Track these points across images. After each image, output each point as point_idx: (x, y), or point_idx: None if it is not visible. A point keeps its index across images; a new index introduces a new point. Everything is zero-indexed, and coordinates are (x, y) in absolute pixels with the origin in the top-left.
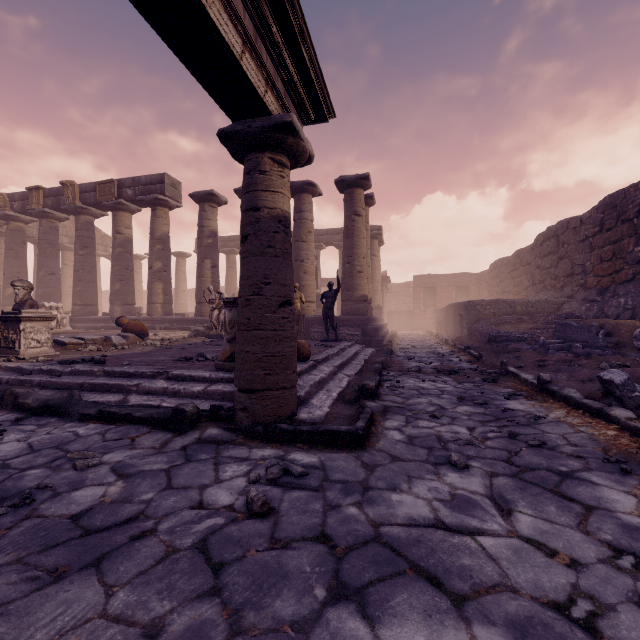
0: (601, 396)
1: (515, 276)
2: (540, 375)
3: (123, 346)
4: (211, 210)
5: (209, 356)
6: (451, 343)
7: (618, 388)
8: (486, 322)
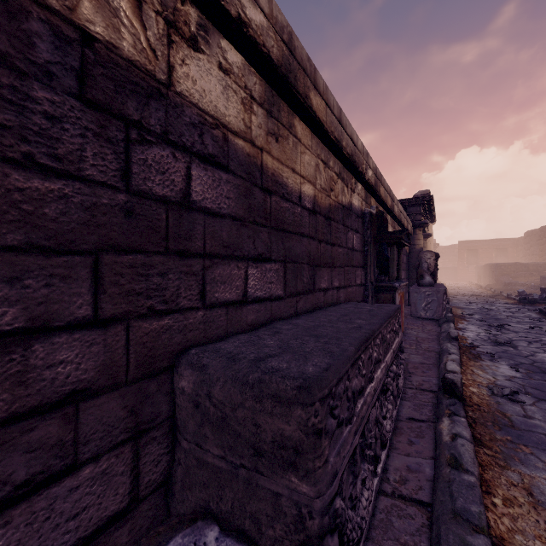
0: (518, 296)
1: (540, 244)
2: (507, 293)
3: None
4: None
5: None
6: (483, 288)
7: (519, 293)
8: (507, 276)
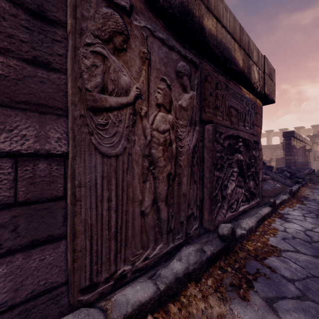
0: None
1: None
2: None
3: None
4: (270, 134)
5: None
6: None
7: None
8: None
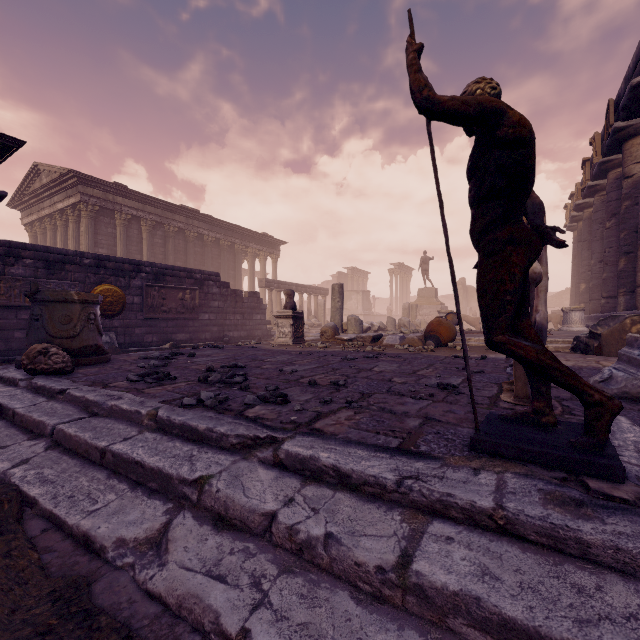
0: None
1: None
2: None
3: (322, 344)
4: None
5: (157, 354)
6: None
7: None
8: None
